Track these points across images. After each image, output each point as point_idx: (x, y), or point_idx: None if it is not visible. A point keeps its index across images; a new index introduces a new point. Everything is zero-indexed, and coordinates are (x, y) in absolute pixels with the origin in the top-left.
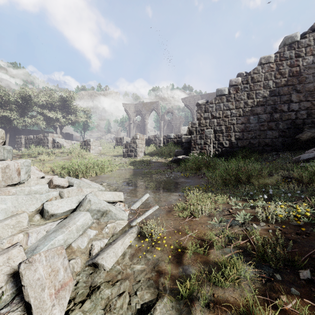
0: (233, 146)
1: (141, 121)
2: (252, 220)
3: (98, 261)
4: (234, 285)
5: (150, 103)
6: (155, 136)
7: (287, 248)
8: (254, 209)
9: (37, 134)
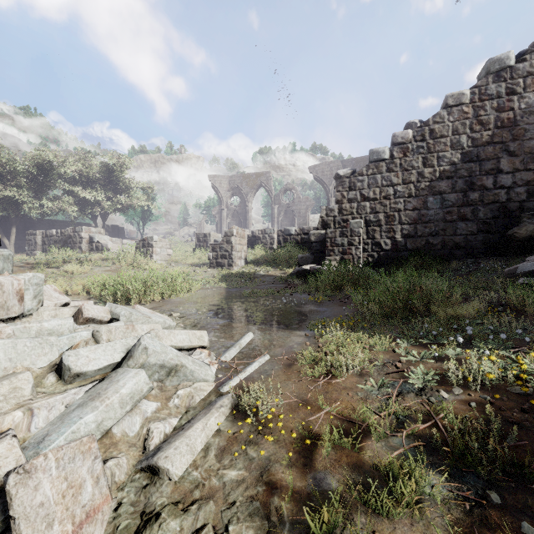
0: (398, 248)
1: (239, 206)
2: (438, 384)
3: (158, 462)
4: (411, 514)
5: (256, 175)
6: (264, 231)
7: (507, 439)
8: (440, 363)
9: (64, 228)
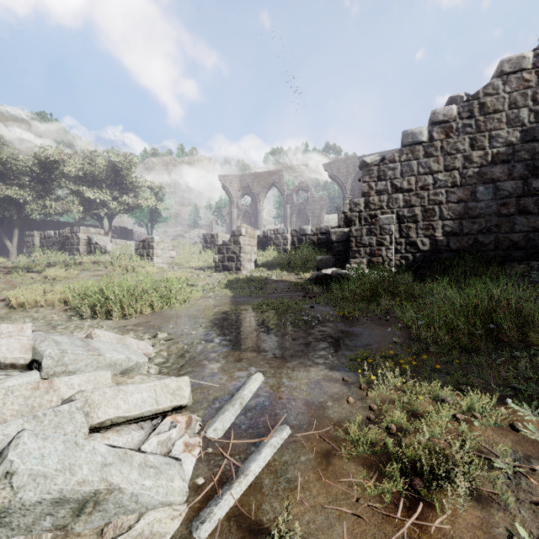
0: (438, 249)
1: (250, 206)
2: None
3: None
4: None
5: (268, 174)
6: (276, 231)
7: None
8: None
9: None
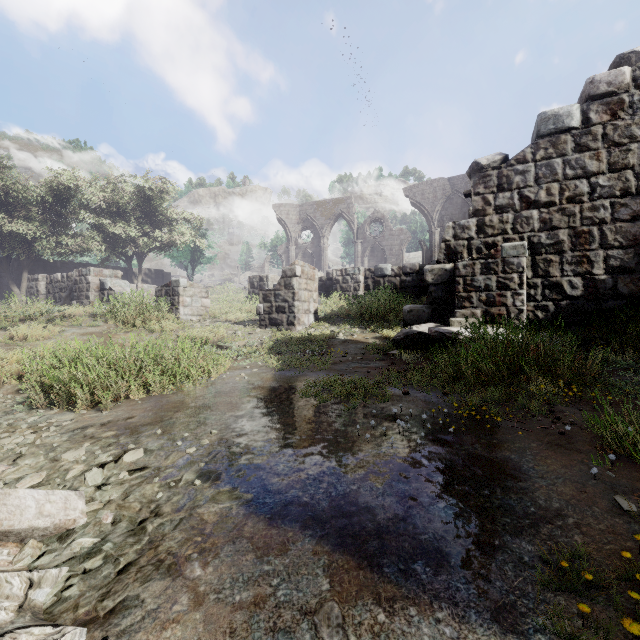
0: (598, 294)
1: (312, 243)
2: None
3: None
4: None
5: (334, 202)
6: (344, 271)
7: None
8: None
9: None
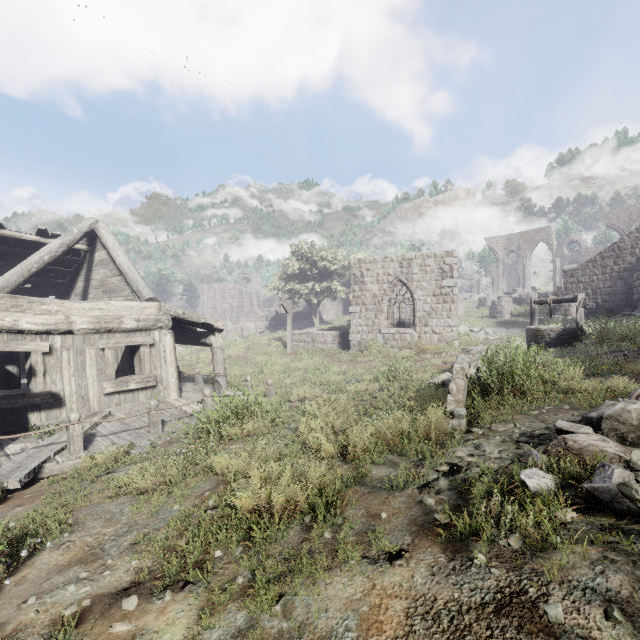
0: (599, 308)
1: (516, 262)
2: None
3: (487, 338)
4: None
5: (535, 231)
6: (527, 295)
7: None
8: None
9: None
